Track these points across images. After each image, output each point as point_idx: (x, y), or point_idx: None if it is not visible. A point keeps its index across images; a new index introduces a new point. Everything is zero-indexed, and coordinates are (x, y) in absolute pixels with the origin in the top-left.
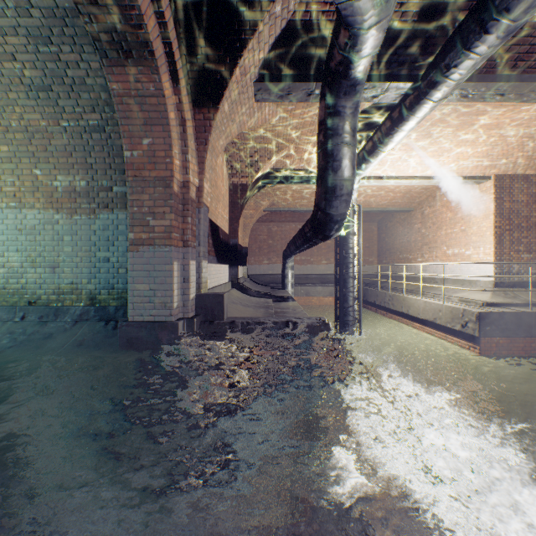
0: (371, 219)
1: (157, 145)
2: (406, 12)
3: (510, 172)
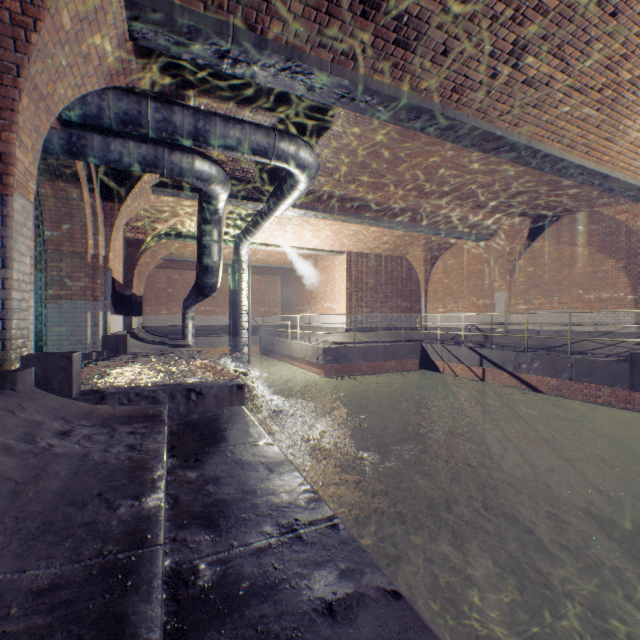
0: (276, 273)
1: (76, 230)
2: (247, 174)
3: (356, 251)
